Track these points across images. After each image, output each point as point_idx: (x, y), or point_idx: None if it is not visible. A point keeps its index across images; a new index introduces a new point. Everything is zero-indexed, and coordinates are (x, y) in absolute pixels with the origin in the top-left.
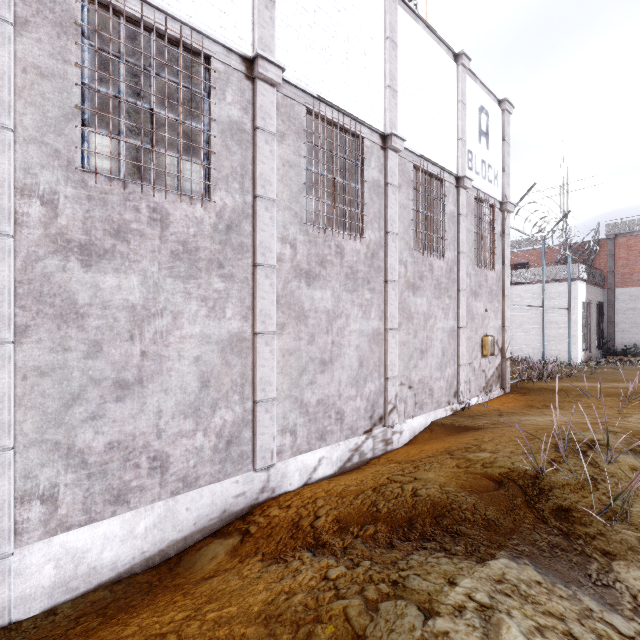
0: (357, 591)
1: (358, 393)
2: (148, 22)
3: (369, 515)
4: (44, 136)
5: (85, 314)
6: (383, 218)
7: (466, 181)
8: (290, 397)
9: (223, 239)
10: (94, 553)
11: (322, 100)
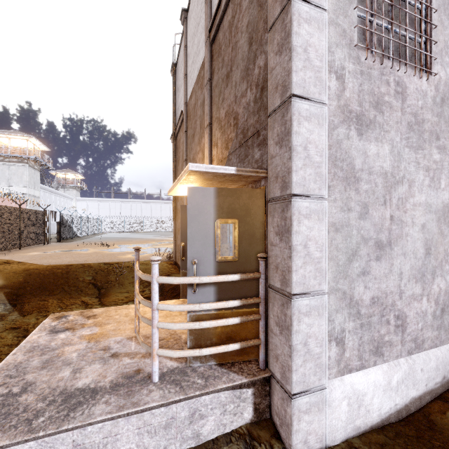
0: None
1: None
2: None
3: None
4: (337, 18)
5: (358, 178)
6: None
7: None
8: None
9: (438, 112)
10: (368, 397)
11: None
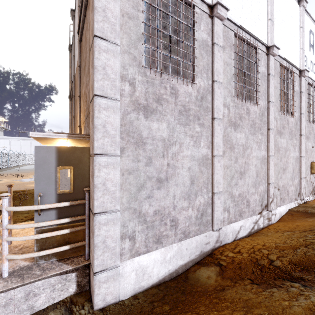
0: None
1: (256, 191)
2: None
3: None
4: (130, 49)
5: (145, 142)
6: (266, 93)
7: (306, 72)
8: (227, 191)
9: (199, 104)
10: (150, 268)
11: (241, 28)
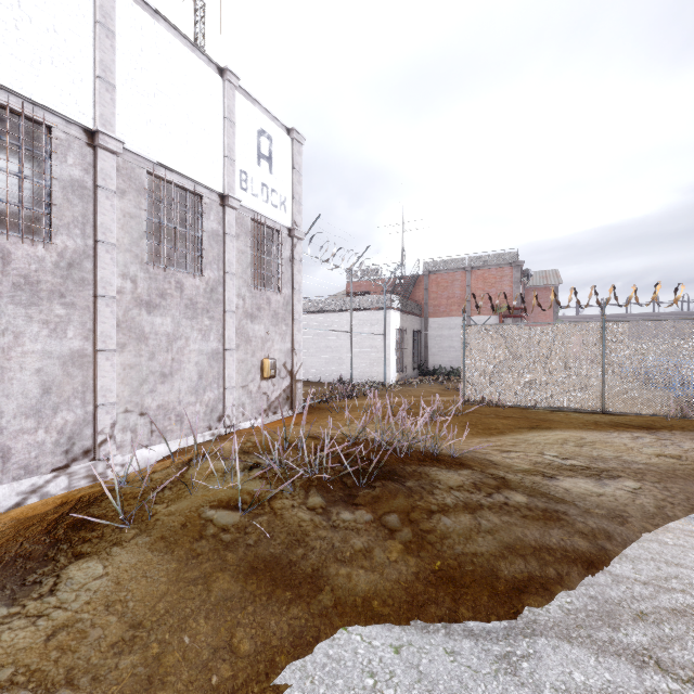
0: None
1: (41, 425)
2: None
3: None
4: None
5: None
6: (92, 224)
7: (232, 201)
8: None
9: None
10: None
11: None
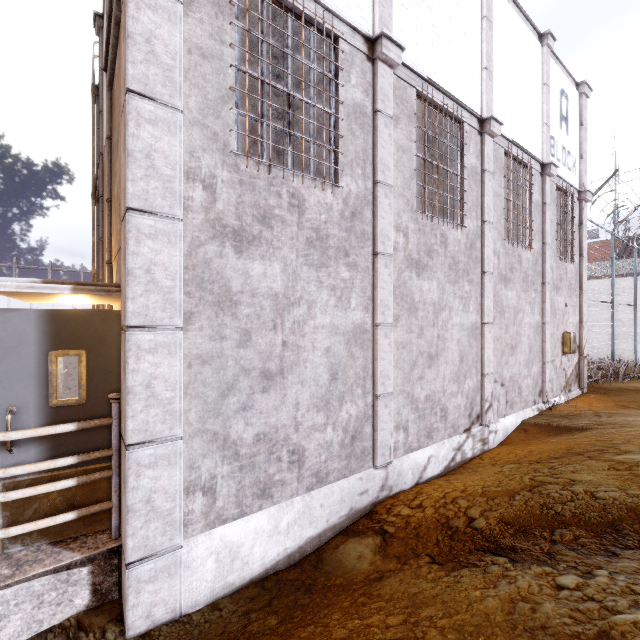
0: (631, 605)
1: (459, 390)
2: (288, 1)
3: (551, 518)
4: (205, 119)
5: (237, 302)
6: (480, 206)
7: (552, 168)
8: (403, 392)
9: (348, 226)
10: (246, 548)
11: (431, 82)
